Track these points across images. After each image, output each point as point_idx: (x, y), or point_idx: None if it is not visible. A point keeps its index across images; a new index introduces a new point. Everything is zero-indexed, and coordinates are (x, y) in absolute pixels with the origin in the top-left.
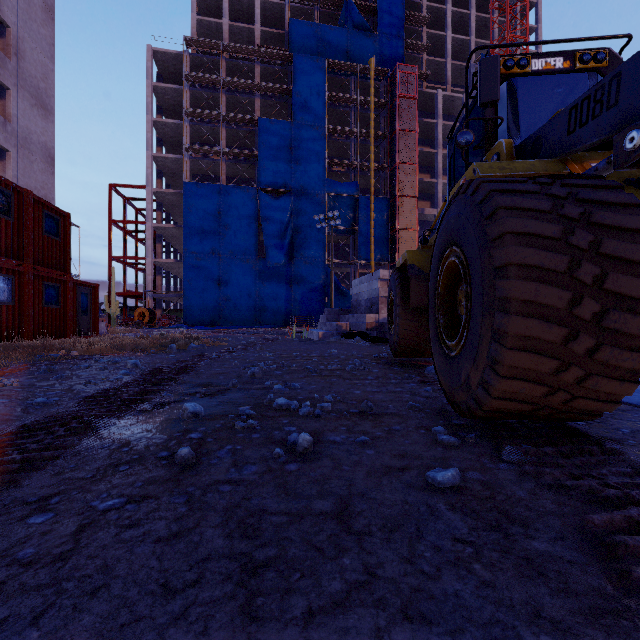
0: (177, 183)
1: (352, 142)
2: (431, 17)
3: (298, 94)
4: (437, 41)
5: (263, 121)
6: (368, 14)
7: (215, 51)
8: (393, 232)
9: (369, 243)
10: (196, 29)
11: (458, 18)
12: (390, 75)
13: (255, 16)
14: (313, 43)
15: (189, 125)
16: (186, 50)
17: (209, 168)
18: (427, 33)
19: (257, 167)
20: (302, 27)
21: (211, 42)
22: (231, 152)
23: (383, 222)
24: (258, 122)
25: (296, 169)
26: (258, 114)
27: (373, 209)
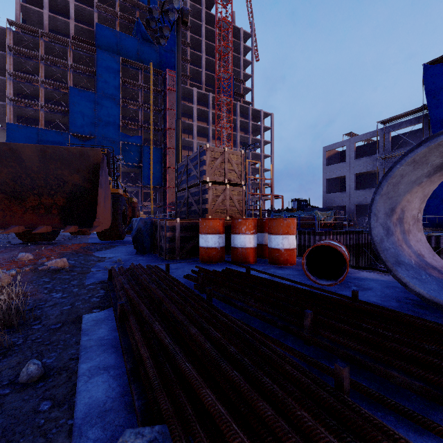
0: (3, 119)
1: (140, 111)
2: (194, 42)
3: (100, 75)
4: (197, 57)
5: (73, 89)
6: (153, 32)
7: (35, 33)
8: (165, 169)
9: (150, 174)
10: (21, 10)
11: (210, 47)
12: (164, 74)
13: (70, 14)
14: (114, 42)
15: (12, 82)
16: (9, 28)
17: (31, 114)
18: (191, 51)
19: (69, 119)
20: (106, 30)
21: (31, 27)
22: (48, 106)
23: (159, 162)
24: (70, 89)
25: (99, 124)
26: (71, 83)
27: (152, 154)
